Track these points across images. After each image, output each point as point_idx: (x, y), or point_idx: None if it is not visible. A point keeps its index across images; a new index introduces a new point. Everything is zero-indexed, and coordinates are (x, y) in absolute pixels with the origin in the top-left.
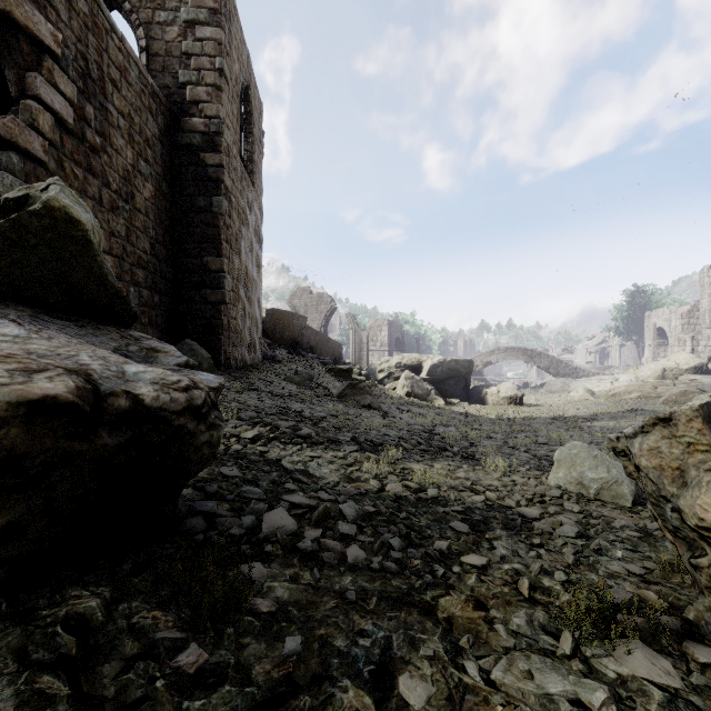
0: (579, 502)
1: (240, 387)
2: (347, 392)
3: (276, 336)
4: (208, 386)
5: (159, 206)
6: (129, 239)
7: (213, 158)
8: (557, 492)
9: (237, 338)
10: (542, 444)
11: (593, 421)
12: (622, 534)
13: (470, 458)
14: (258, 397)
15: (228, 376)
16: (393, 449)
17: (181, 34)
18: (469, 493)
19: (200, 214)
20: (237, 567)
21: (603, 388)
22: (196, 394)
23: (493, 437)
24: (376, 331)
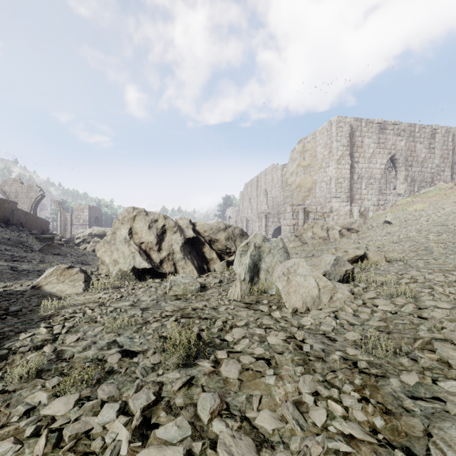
0: None
1: None
2: (45, 248)
3: None
4: None
5: None
6: None
7: None
8: None
9: None
10: None
11: None
12: None
13: (91, 265)
14: None
15: None
16: (56, 261)
17: None
18: None
19: None
20: None
21: None
22: None
23: None
24: (79, 212)
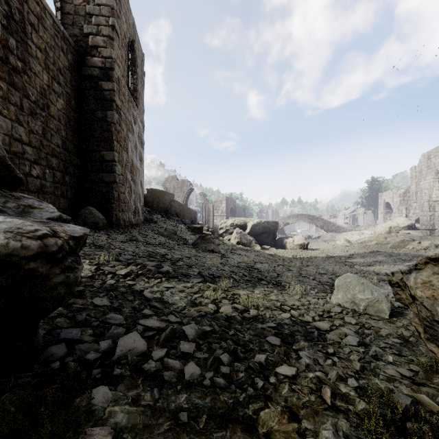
0: (354, 316)
1: (124, 238)
2: (198, 242)
3: (153, 206)
4: (70, 235)
5: (69, 115)
6: (45, 136)
7: (108, 85)
8: (338, 309)
9: (125, 206)
10: (323, 274)
11: (351, 259)
12: (388, 341)
13: (278, 285)
14: (136, 245)
15: (117, 231)
16: (226, 280)
17: (85, 1)
18: (279, 312)
19: (99, 123)
20: (85, 392)
21: (355, 238)
22: (51, 242)
23: (292, 269)
24: (218, 204)
